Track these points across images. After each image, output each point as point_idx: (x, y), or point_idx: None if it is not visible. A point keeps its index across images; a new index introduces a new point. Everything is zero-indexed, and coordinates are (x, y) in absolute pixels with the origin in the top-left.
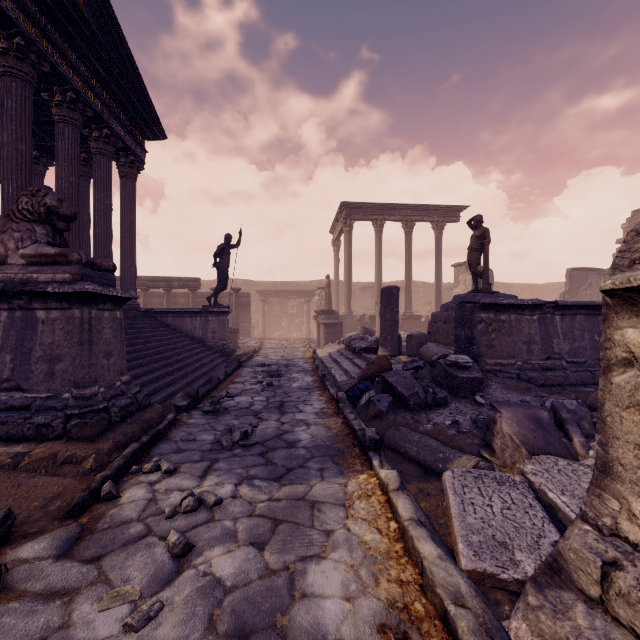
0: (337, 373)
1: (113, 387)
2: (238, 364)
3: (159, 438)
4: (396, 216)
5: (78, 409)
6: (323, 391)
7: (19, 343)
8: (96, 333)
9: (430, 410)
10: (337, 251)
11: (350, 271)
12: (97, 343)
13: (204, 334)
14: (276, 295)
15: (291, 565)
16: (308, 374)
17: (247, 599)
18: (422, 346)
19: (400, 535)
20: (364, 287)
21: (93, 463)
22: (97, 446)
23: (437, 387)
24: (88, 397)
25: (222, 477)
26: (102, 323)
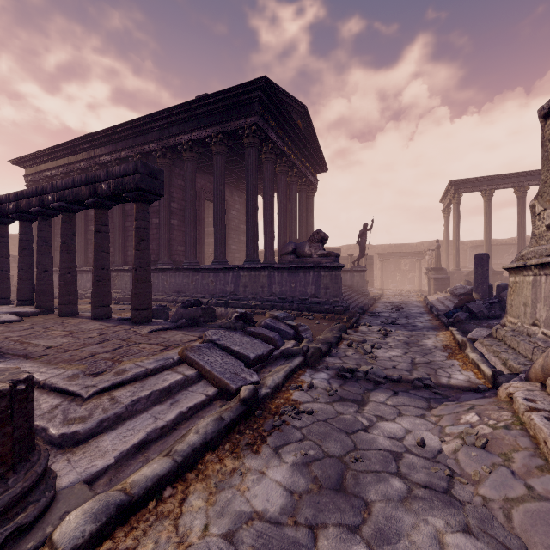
0: (441, 308)
1: (340, 300)
2: (374, 301)
3: (358, 320)
4: (506, 184)
5: (336, 304)
6: (430, 314)
7: (316, 283)
8: (338, 280)
9: (489, 320)
10: (447, 217)
11: (458, 235)
12: (338, 283)
13: (351, 283)
14: (392, 256)
15: (417, 339)
16: (421, 308)
17: (406, 340)
18: (503, 292)
19: (453, 338)
20: (476, 245)
21: (346, 320)
22: (344, 316)
23: (498, 310)
24: (338, 301)
25: (389, 329)
26: (338, 276)
